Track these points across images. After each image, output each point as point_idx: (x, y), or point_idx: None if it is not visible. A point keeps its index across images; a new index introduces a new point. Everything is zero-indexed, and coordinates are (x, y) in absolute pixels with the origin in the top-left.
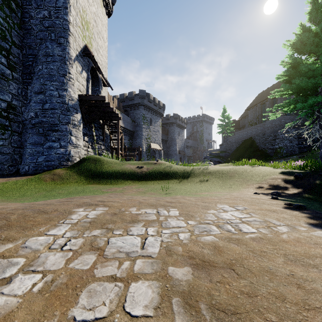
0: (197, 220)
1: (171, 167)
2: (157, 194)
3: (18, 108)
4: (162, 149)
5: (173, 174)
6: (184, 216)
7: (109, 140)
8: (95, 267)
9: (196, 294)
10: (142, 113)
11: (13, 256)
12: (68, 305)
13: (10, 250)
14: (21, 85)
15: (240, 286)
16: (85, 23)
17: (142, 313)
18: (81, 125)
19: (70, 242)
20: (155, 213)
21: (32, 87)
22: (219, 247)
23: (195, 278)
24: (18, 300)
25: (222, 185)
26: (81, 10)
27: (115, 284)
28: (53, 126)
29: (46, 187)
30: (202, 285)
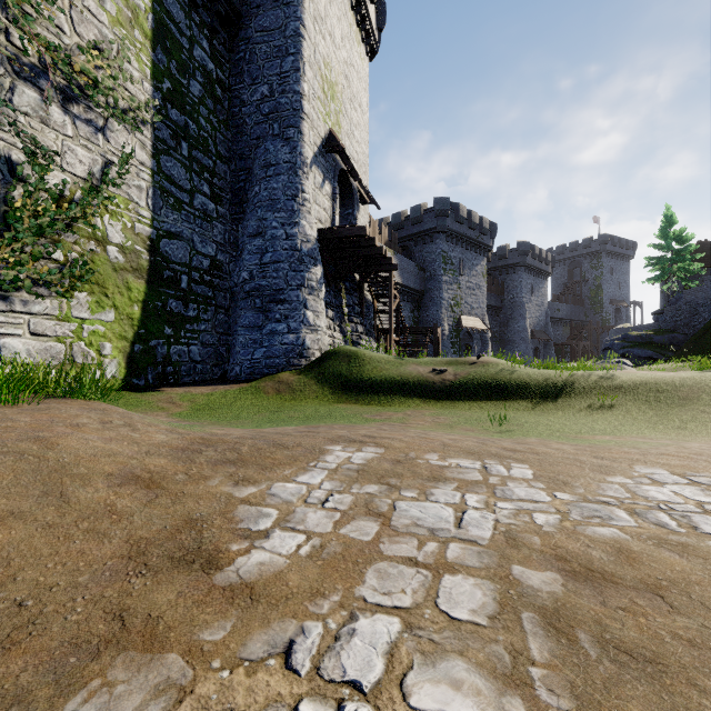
0: (578, 493)
1: (513, 371)
2: (479, 431)
3: (224, 266)
4: (488, 329)
5: (518, 388)
6: (547, 481)
7: (372, 314)
8: (381, 541)
9: (571, 616)
10: (440, 250)
11: (262, 504)
12: (351, 581)
13: (256, 496)
14: (228, 225)
15: (674, 625)
16: (328, 87)
17: (468, 618)
18: (322, 287)
19: (333, 497)
20: (478, 469)
21: (245, 227)
22: (629, 551)
23: (569, 592)
24: (285, 560)
25: (655, 420)
26: (322, 64)
27: (418, 570)
28: (277, 294)
29: (269, 405)
30: (583, 605)
